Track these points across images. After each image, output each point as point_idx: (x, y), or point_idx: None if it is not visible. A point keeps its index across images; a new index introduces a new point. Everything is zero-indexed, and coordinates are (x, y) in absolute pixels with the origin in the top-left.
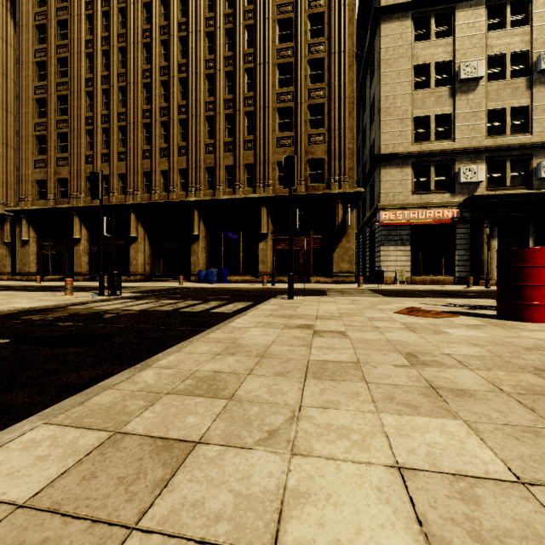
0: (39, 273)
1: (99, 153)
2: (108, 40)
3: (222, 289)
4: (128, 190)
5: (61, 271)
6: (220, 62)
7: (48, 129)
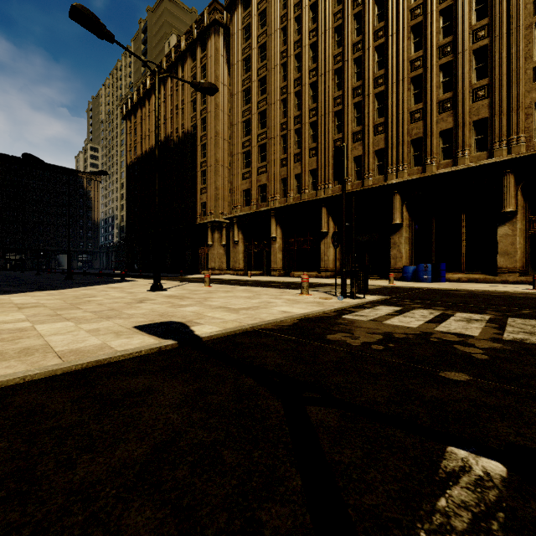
0: (245, 269)
1: (292, 155)
2: (300, 42)
3: (470, 292)
4: (318, 184)
5: (261, 267)
6: (431, 2)
7: (252, 144)
